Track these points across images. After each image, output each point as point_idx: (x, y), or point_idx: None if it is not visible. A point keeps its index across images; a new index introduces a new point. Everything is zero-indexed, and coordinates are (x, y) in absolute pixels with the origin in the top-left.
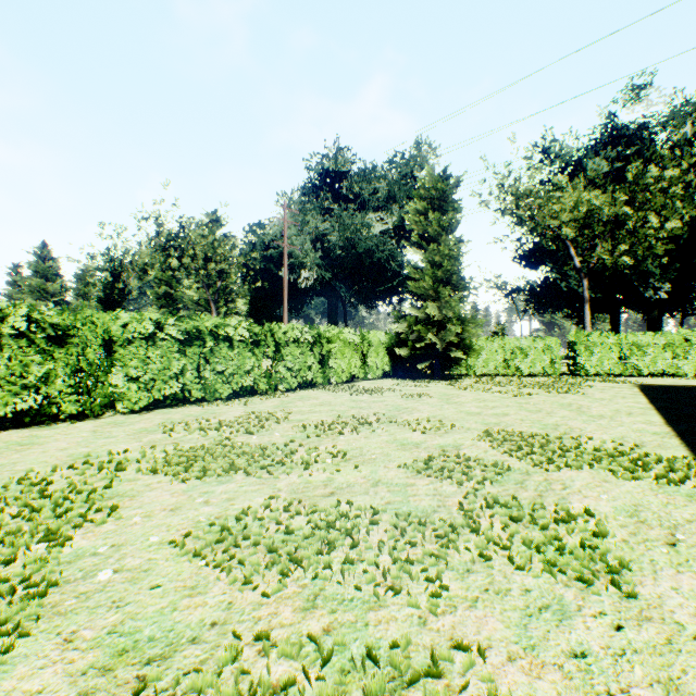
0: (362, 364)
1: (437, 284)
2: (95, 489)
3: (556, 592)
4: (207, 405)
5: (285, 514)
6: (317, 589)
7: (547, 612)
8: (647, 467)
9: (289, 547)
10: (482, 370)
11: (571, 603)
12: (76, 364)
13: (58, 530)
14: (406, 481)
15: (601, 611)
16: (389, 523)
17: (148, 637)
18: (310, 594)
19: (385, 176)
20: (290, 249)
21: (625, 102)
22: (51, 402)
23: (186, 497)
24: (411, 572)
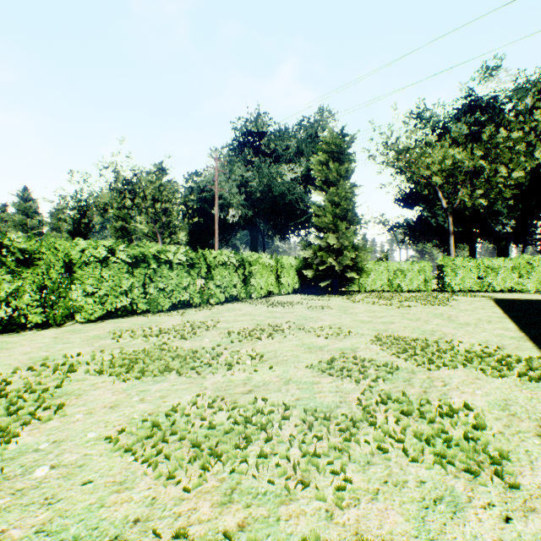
0: (277, 283)
1: (336, 219)
2: (46, 389)
3: (447, 483)
4: (151, 315)
5: (209, 411)
6: (233, 483)
7: (441, 504)
8: (510, 366)
9: (211, 442)
10: (371, 287)
11: (462, 494)
12: (41, 282)
13: (7, 427)
14: (312, 379)
15: (490, 502)
16: (299, 418)
17: (73, 536)
18: (227, 488)
19: (295, 136)
20: (221, 192)
21: (481, 80)
22: (20, 314)
23: (125, 395)
24: (318, 465)
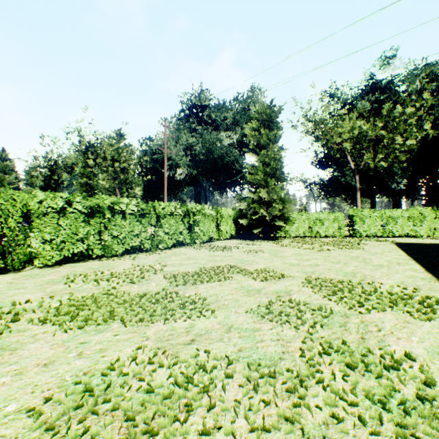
0: (217, 230)
1: (266, 177)
2: None
3: None
4: (105, 259)
5: (149, 367)
6: None
7: None
8: (433, 308)
9: (147, 414)
10: (295, 233)
11: None
12: None
13: None
14: (253, 326)
15: None
16: (243, 375)
17: None
18: None
19: (231, 109)
20: (170, 155)
21: (380, 66)
22: None
23: (63, 349)
24: None
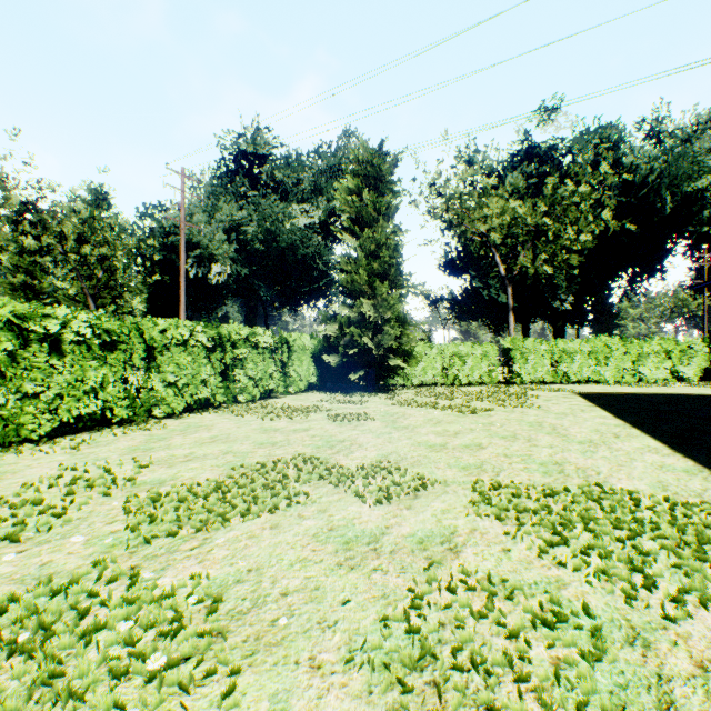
0: (282, 375)
1: (373, 278)
2: None
3: None
4: None
5: None
6: None
7: None
8: None
9: None
10: (420, 379)
11: None
12: None
13: None
14: None
15: None
16: None
17: None
18: None
19: (311, 167)
20: (198, 238)
21: (539, 122)
22: None
23: None
24: None
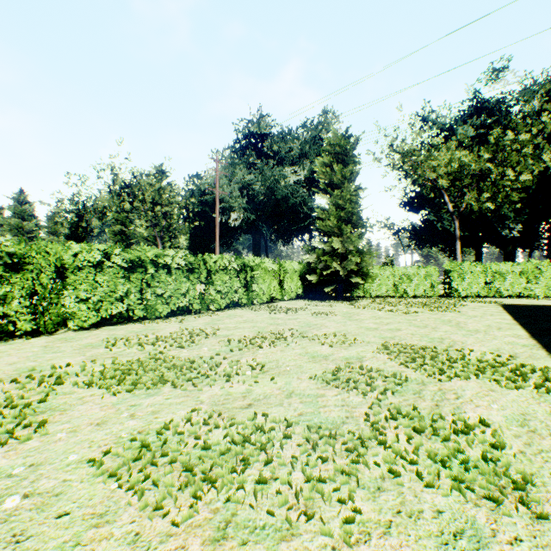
0: (280, 288)
1: (340, 223)
2: (28, 404)
3: (467, 513)
4: (148, 322)
5: (204, 428)
6: (228, 515)
7: (463, 539)
8: (526, 376)
9: (205, 465)
10: (376, 292)
11: (485, 526)
12: (31, 288)
13: None
14: (316, 392)
15: (517, 537)
16: (302, 436)
17: None
18: (221, 521)
19: (298, 138)
20: (222, 195)
21: (487, 81)
22: (8, 321)
23: (114, 410)
24: (323, 492)
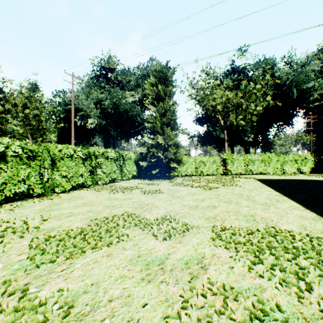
0: (120, 171)
1: (163, 125)
2: None
3: None
4: None
5: None
6: None
7: None
8: None
9: None
10: (185, 173)
11: None
12: None
13: None
14: None
15: None
16: None
17: None
18: None
19: (135, 74)
20: (81, 106)
21: (238, 56)
22: None
23: None
24: None
